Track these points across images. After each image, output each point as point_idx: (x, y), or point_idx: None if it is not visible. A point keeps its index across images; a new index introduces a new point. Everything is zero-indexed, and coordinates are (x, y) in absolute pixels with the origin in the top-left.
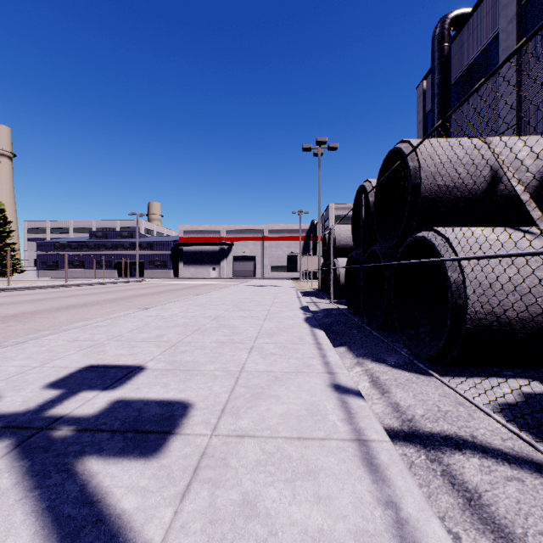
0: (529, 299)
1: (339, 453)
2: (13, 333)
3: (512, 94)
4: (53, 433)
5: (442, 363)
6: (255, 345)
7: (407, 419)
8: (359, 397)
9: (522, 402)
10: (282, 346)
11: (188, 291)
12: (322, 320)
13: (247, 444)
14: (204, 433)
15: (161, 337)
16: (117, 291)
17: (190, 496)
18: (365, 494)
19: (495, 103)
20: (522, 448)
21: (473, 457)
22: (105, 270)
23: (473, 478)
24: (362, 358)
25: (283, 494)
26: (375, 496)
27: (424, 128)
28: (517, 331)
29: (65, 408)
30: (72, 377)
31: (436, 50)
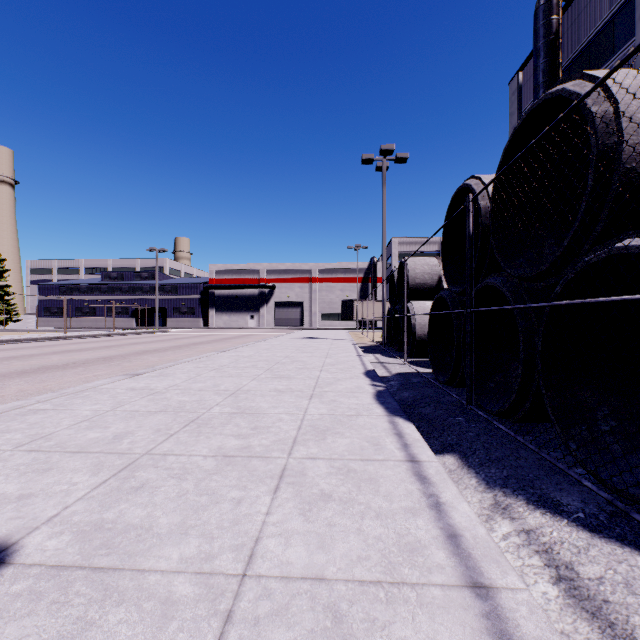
0: None
1: None
2: None
3: None
4: None
5: None
6: (290, 466)
7: None
8: None
9: None
10: (342, 469)
11: (215, 345)
12: (399, 393)
13: None
14: None
15: (120, 439)
16: (123, 345)
17: None
18: None
19: None
20: None
21: None
22: (121, 318)
23: None
24: (503, 492)
25: None
26: None
27: None
28: None
29: None
30: None
31: (541, 25)
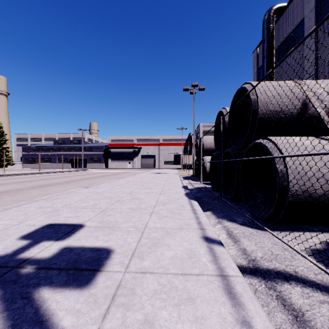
0: (328, 182)
1: (209, 285)
2: (4, 202)
3: (312, 55)
4: (21, 271)
5: (272, 222)
6: (154, 211)
7: (252, 259)
8: (220, 245)
9: (325, 248)
10: (171, 211)
11: (114, 176)
12: (196, 194)
13: (148, 278)
14: (120, 271)
15: (95, 205)
16: (70, 176)
17: (109, 317)
18: (227, 315)
19: (301, 61)
20: (328, 280)
21: (297, 286)
22: (63, 163)
23: (297, 301)
24: (221, 219)
25: (172, 315)
26: (234, 317)
27: (258, 77)
28: (321, 202)
29: (31, 253)
30: (37, 231)
31: (265, 29)
